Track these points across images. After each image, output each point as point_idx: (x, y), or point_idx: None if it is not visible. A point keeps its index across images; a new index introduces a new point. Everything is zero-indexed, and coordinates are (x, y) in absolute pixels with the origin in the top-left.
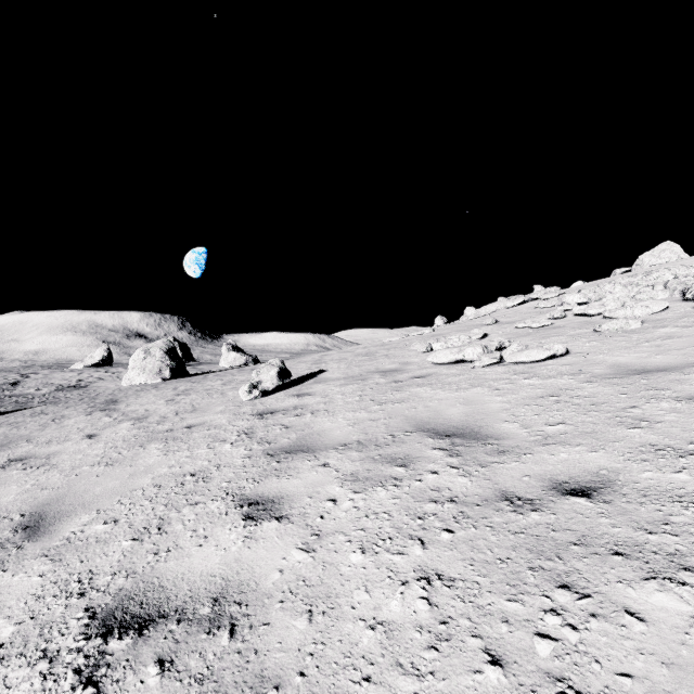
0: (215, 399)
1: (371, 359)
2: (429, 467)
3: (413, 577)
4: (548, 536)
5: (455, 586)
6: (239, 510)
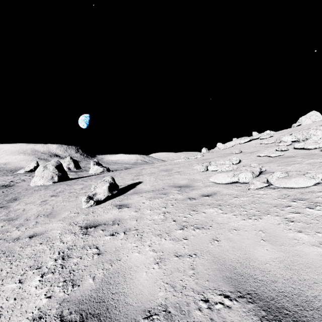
0: (69, 203)
1: (169, 174)
2: None
3: None
4: None
5: None
6: None
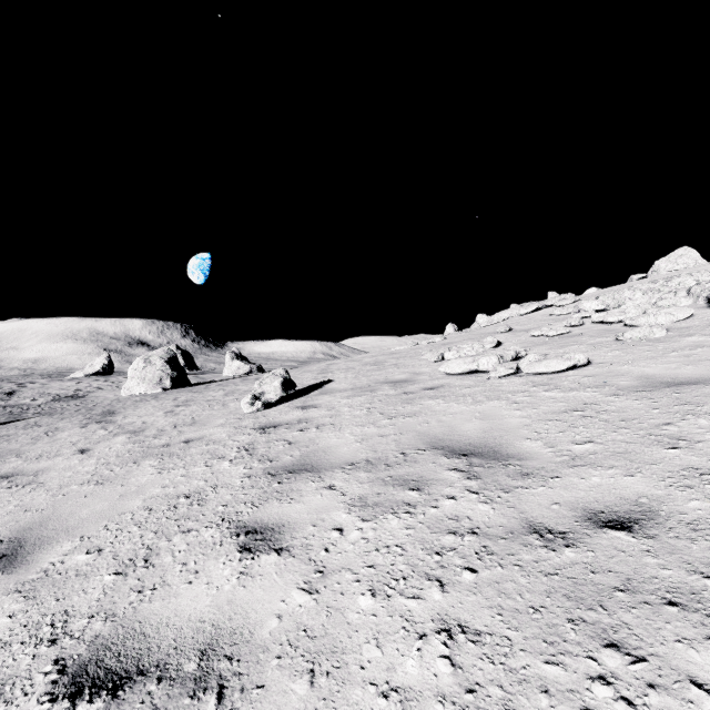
0: (216, 411)
1: (379, 369)
2: (446, 492)
3: (432, 628)
4: (586, 578)
5: (482, 641)
6: (235, 539)
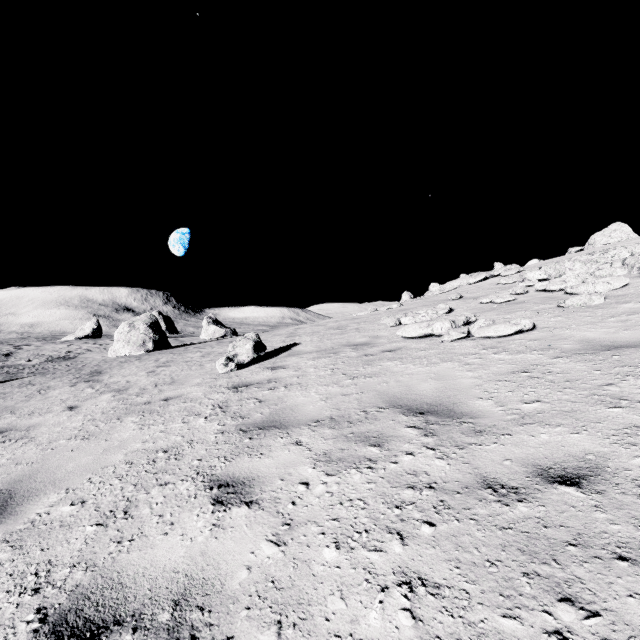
0: (193, 371)
1: (342, 332)
2: (405, 448)
3: (393, 581)
4: (539, 533)
5: (441, 594)
6: (208, 492)
